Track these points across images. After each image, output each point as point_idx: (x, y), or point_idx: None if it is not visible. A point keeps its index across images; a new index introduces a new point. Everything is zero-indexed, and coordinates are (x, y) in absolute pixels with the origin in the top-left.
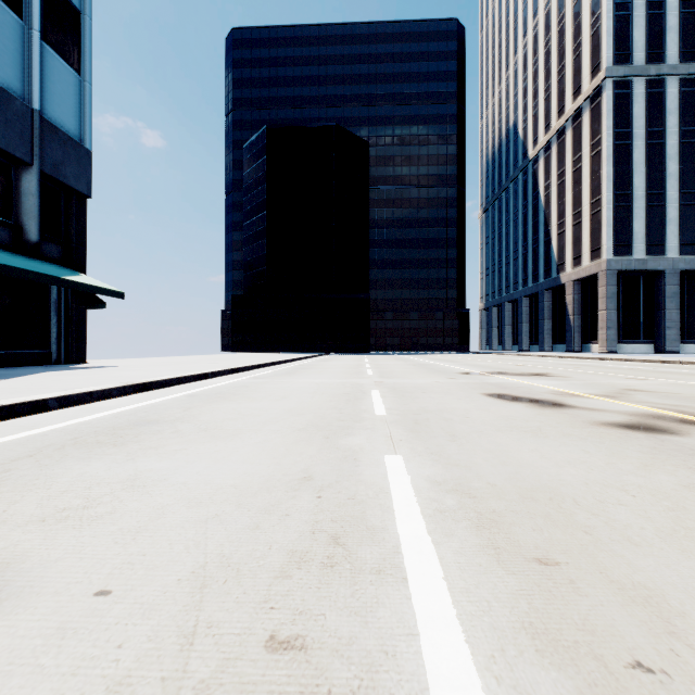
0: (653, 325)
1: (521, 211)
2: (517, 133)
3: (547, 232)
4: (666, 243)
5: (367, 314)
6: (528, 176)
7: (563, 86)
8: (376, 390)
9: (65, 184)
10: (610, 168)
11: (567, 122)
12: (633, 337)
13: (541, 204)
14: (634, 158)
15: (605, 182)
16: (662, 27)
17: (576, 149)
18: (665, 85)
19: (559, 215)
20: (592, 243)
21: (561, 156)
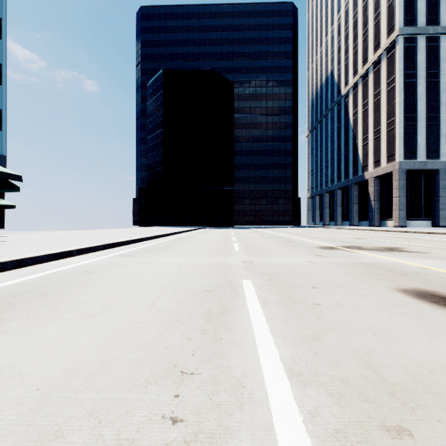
0: (430, 207)
1: (336, 130)
2: (333, 78)
3: (355, 144)
4: (440, 151)
5: (232, 200)
6: (341, 107)
7: (366, 43)
8: (248, 281)
9: None
10: (402, 98)
11: (369, 68)
12: (417, 216)
13: (350, 125)
14: (418, 91)
15: (398, 108)
16: (437, 0)
17: (376, 86)
18: (439, 40)
19: (364, 132)
20: (388, 151)
21: (365, 92)
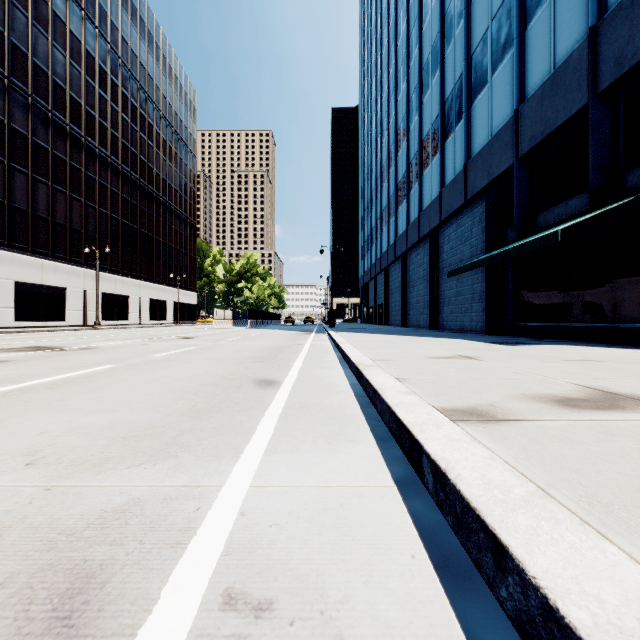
0: None
1: None
2: None
3: None
4: None
5: None
6: None
7: None
8: (230, 339)
9: (635, 64)
10: None
11: None
12: None
13: None
14: None
15: None
16: None
17: None
18: None
19: None
20: None
21: None
